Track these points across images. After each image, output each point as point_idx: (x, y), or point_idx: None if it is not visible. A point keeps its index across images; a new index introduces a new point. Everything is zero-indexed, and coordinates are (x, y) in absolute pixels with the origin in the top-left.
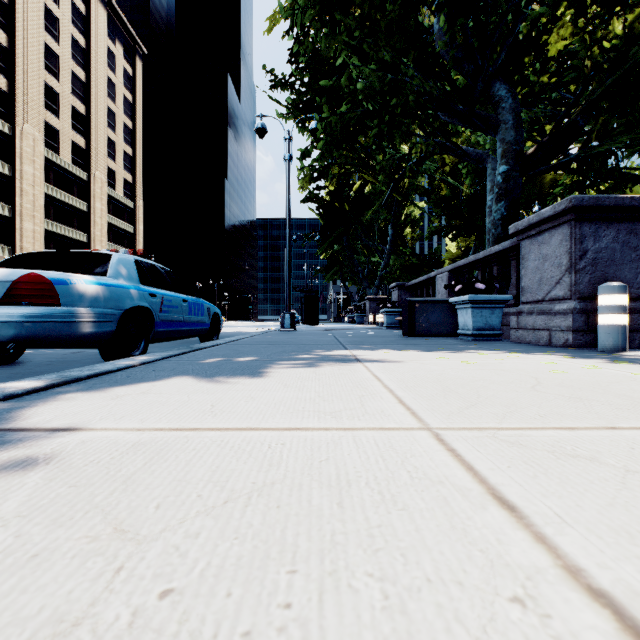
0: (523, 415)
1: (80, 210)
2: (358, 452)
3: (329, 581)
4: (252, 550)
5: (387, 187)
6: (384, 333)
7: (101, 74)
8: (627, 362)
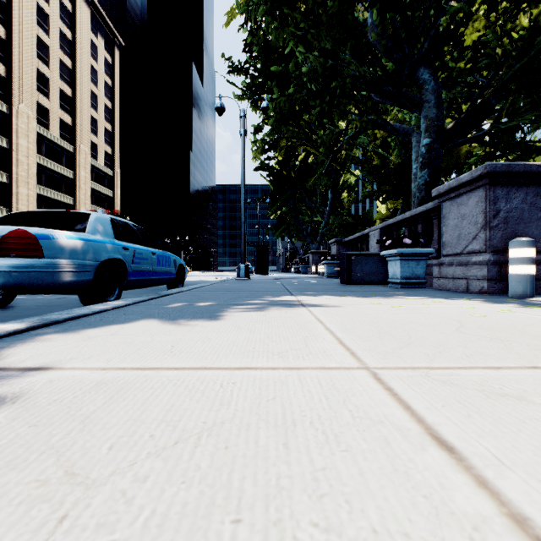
0: (451, 355)
1: (67, 177)
2: (303, 391)
3: (273, 532)
4: (198, 496)
5: (327, 157)
6: (325, 281)
7: (85, 62)
8: (536, 307)
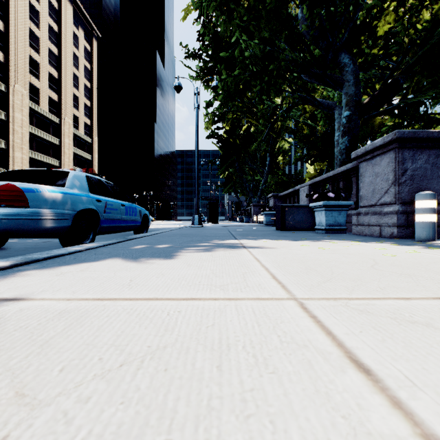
0: (367, 288)
1: (54, 144)
2: (238, 318)
3: None
4: (133, 416)
5: (266, 127)
6: (263, 228)
7: (69, 50)
8: (438, 248)
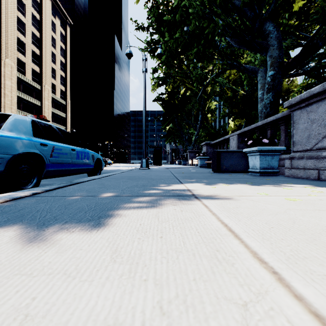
0: None
1: (37, 105)
2: None
3: None
4: None
5: (199, 90)
6: (200, 170)
7: (48, 34)
8: None
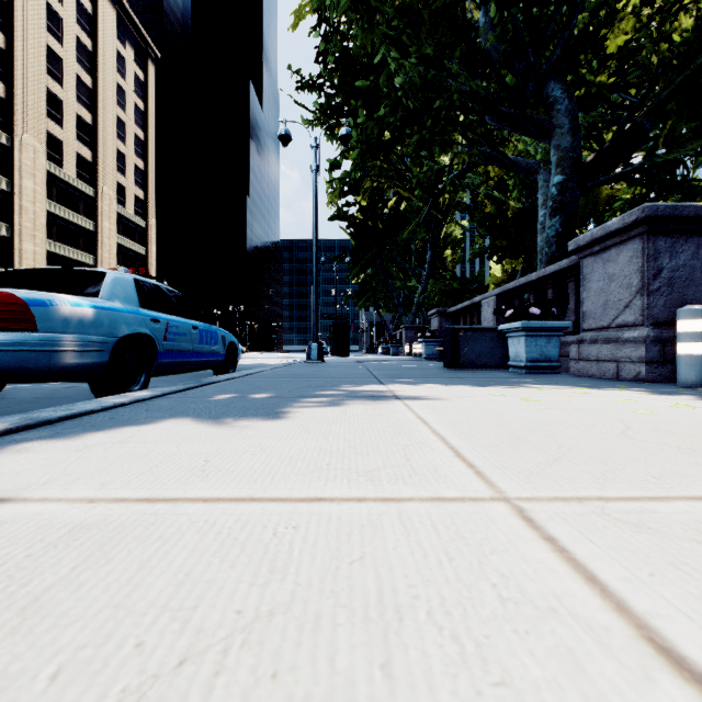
0: (630, 476)
1: (86, 229)
2: (409, 543)
3: None
4: None
5: (425, 203)
6: (423, 365)
7: (109, 79)
8: None
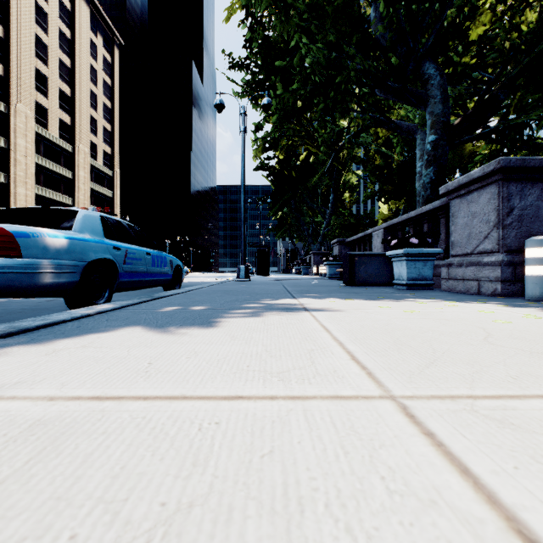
0: (493, 376)
1: (66, 177)
2: (311, 438)
3: None
4: None
5: (329, 157)
6: (327, 283)
7: (84, 61)
8: None
